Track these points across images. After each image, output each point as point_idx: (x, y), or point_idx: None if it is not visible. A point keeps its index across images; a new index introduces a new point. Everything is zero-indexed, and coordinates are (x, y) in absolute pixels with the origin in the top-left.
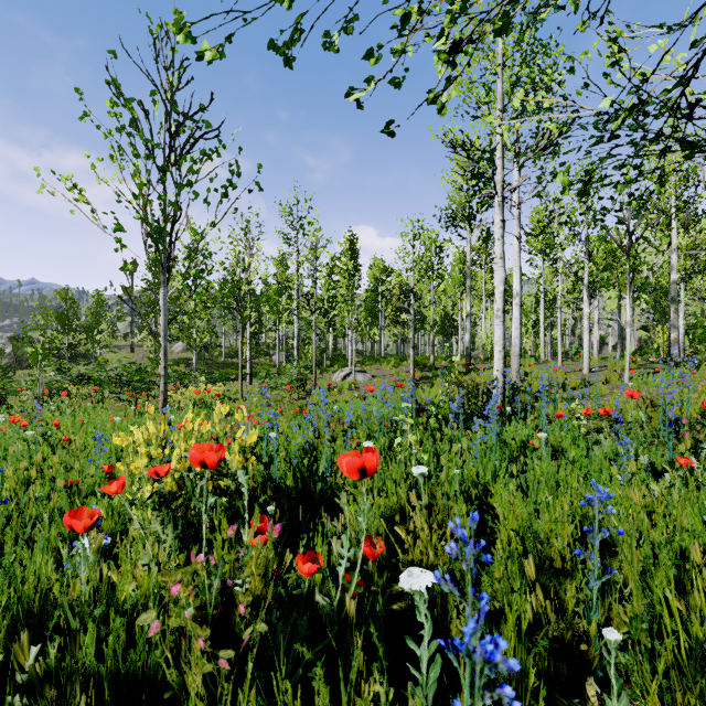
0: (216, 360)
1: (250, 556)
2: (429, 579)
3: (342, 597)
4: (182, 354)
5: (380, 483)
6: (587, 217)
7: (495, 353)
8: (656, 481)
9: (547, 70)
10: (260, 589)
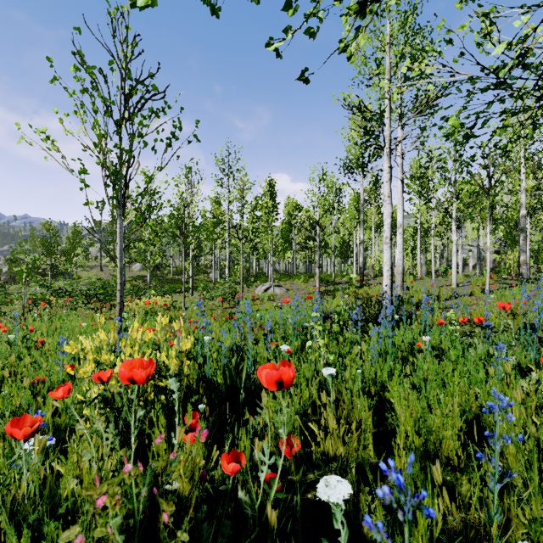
0: (166, 277)
1: (178, 461)
2: (346, 489)
3: (263, 501)
4: (140, 272)
5: (294, 380)
6: (455, 165)
7: (384, 272)
8: (522, 378)
9: (426, 47)
10: (187, 491)
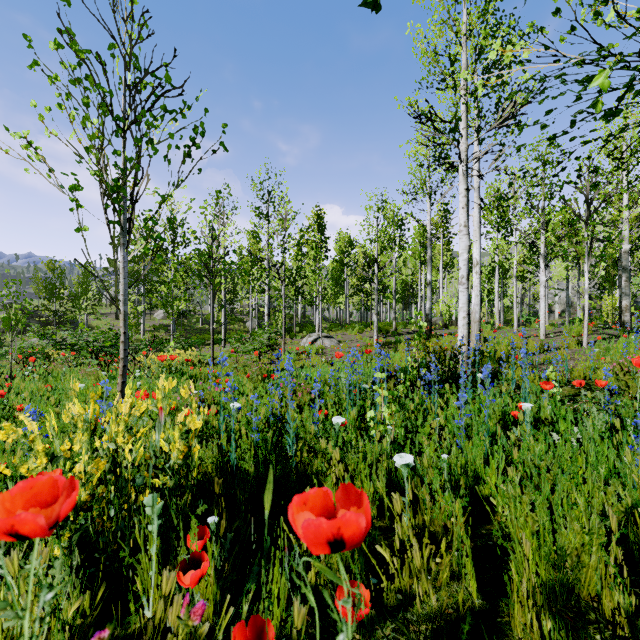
0: (194, 326)
1: None
2: None
3: None
4: (163, 321)
5: (352, 467)
6: (543, 190)
7: (460, 319)
8: None
9: (512, 39)
10: None
